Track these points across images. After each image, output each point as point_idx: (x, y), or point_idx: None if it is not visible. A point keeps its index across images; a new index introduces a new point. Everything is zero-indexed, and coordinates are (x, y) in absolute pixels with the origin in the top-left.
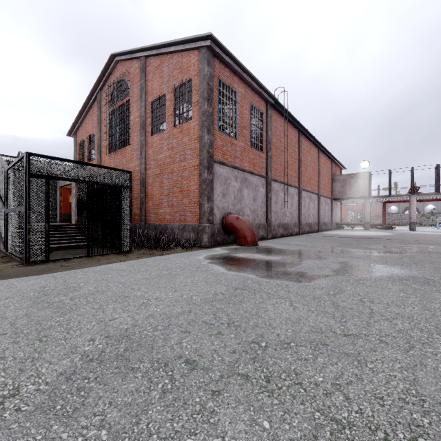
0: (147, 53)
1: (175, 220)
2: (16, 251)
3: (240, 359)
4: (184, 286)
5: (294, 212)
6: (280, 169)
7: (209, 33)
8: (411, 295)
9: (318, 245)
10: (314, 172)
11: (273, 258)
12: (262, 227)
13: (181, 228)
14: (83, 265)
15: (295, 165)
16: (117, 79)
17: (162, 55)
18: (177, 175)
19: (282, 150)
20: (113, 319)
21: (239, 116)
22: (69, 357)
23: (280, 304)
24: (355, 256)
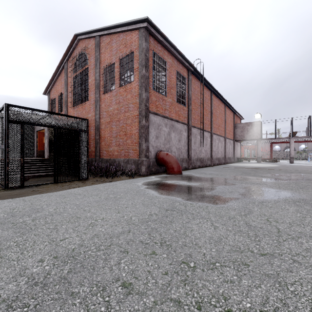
0: (101, 33)
1: (121, 156)
2: (1, 179)
3: (172, 281)
4: (125, 208)
5: (208, 150)
6: (198, 118)
7: (146, 17)
8: (306, 216)
9: (226, 174)
10: (222, 121)
11: (194, 184)
12: (185, 161)
13: (125, 161)
14: (49, 190)
15: (209, 115)
16: (79, 52)
17: (111, 34)
18: (122, 122)
19: (199, 105)
20: (63, 239)
21: (168, 80)
22: (16, 280)
23: (203, 223)
24: (255, 182)
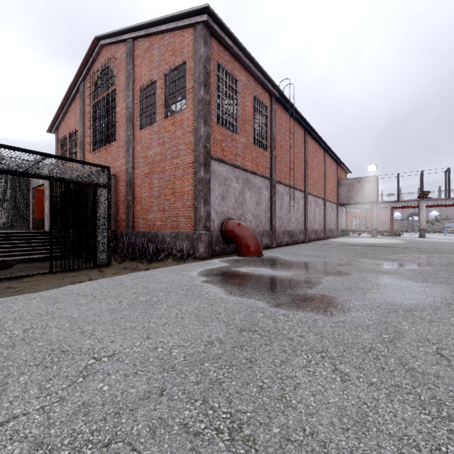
0: (135, 34)
1: (166, 227)
2: None
3: None
4: (163, 326)
5: (300, 218)
6: (285, 170)
7: (206, 4)
8: None
9: (331, 255)
10: (320, 175)
11: (284, 274)
12: (266, 235)
13: (173, 236)
14: (35, 287)
15: (301, 166)
16: (101, 66)
17: (151, 36)
18: (169, 174)
19: (288, 150)
20: (5, 421)
21: (240, 108)
22: None
23: (316, 366)
24: (381, 270)
